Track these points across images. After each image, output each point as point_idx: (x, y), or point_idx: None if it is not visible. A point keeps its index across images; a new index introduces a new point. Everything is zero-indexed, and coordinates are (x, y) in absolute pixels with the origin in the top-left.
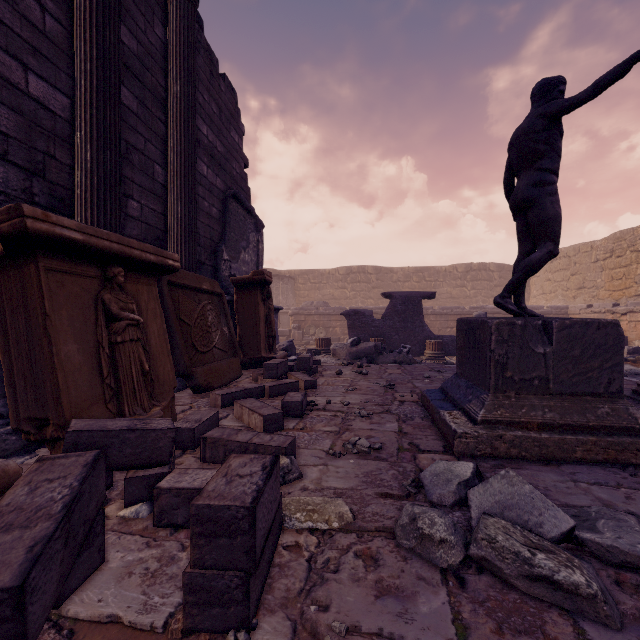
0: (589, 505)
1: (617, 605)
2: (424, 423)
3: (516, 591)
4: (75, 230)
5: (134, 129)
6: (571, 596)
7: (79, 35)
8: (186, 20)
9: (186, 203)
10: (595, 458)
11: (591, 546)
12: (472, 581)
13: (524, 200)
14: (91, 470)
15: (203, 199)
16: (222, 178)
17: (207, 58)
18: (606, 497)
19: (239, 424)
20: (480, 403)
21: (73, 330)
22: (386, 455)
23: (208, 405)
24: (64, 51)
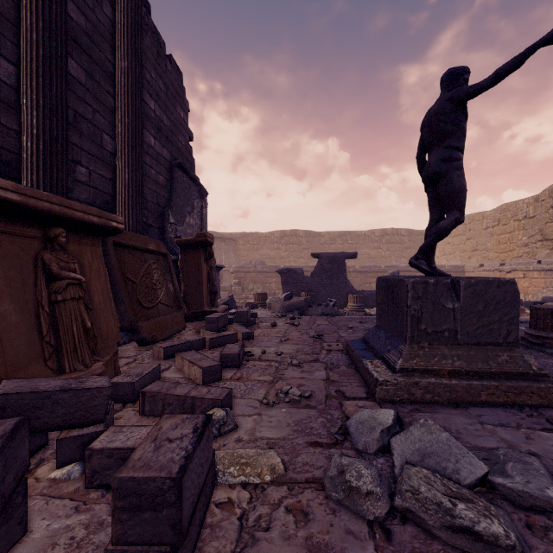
0: (496, 446)
1: (531, 550)
2: (349, 371)
3: (439, 541)
4: (11, 191)
5: (82, 99)
6: (491, 547)
7: (25, 6)
8: (133, 2)
9: (133, 170)
10: (497, 401)
11: (503, 490)
12: (397, 532)
13: (435, 173)
14: (7, 441)
15: (150, 167)
16: (168, 149)
17: (154, 39)
18: (509, 438)
19: (180, 375)
20: (398, 353)
21: (10, 290)
22: (315, 403)
23: (152, 357)
24: (10, 20)
